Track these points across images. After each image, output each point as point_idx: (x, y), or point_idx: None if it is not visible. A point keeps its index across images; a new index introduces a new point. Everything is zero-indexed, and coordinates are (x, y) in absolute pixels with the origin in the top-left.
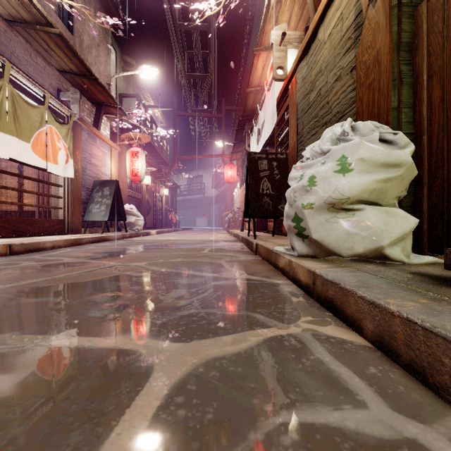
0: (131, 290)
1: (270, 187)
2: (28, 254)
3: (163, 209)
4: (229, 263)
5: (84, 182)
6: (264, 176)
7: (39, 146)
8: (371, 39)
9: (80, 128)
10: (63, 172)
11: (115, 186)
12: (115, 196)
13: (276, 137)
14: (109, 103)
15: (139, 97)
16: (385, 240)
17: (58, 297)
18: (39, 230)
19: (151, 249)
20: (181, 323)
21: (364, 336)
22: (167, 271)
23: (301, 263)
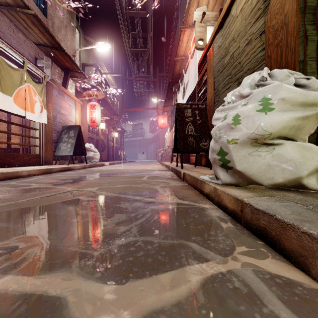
0: (78, 215)
1: (194, 130)
2: (7, 180)
3: (114, 147)
4: (163, 188)
5: (55, 126)
6: (189, 121)
7: (19, 99)
8: (279, 7)
9: (52, 87)
10: (38, 119)
11: (78, 130)
12: (78, 137)
13: (197, 93)
14: (74, 69)
15: (96, 66)
16: (304, 171)
17: (11, 222)
18: (19, 162)
19: (103, 177)
20: (118, 254)
21: (312, 276)
22: (112, 196)
23: (227, 191)
